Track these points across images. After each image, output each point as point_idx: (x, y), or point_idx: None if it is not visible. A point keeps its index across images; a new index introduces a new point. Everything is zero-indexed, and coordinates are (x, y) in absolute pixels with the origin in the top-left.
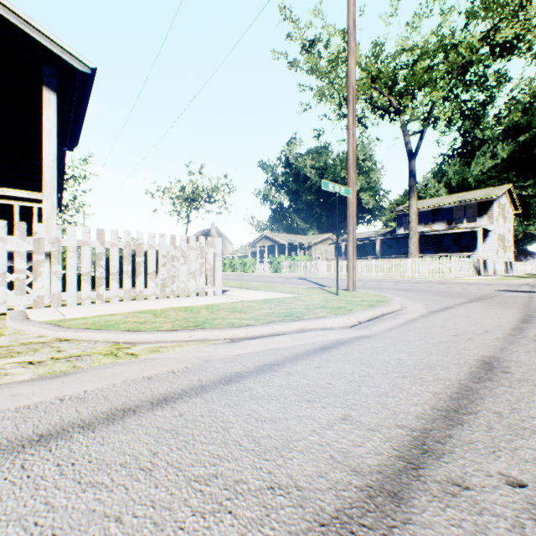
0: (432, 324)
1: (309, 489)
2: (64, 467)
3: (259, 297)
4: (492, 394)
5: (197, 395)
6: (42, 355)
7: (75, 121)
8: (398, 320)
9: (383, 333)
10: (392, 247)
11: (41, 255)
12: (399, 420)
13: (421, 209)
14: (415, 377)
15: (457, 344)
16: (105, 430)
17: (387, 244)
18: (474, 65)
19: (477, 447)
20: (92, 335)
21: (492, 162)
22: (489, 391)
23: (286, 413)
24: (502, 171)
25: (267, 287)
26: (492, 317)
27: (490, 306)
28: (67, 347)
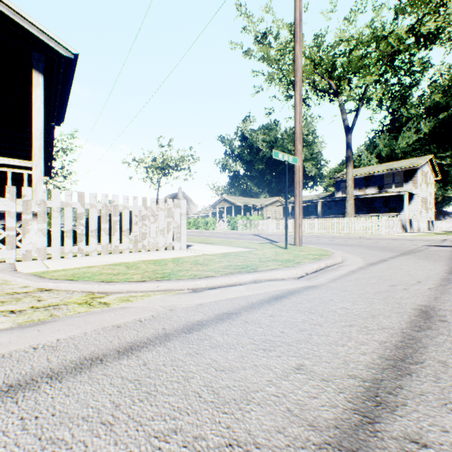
0: (370, 275)
1: (267, 447)
2: (27, 421)
3: (218, 251)
4: (434, 343)
5: (161, 344)
6: (23, 304)
7: (61, 100)
8: (340, 271)
9: (328, 284)
10: (331, 208)
11: (29, 214)
12: (351, 370)
13: (356, 176)
14: (361, 325)
15: (395, 294)
16: (71, 380)
17: (327, 206)
18: (402, 53)
19: (429, 399)
20: (70, 285)
21: (416, 136)
22: (431, 340)
23: (244, 362)
24: (424, 144)
25: (226, 242)
26: (422, 269)
27: (419, 259)
28: (47, 296)
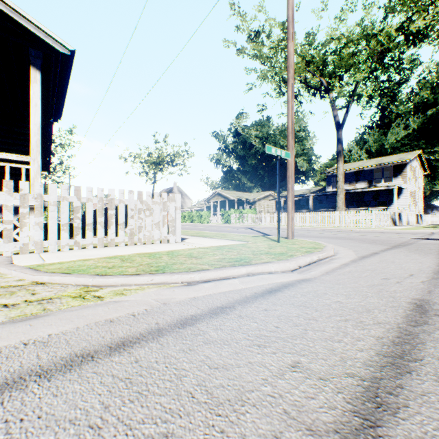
0: (363, 268)
1: None
2: (11, 424)
3: (212, 244)
4: (432, 339)
5: (153, 339)
6: (17, 298)
7: (58, 96)
8: (332, 264)
9: (321, 277)
10: (322, 202)
11: (26, 208)
12: (348, 368)
13: (346, 171)
14: (356, 320)
15: (388, 287)
16: (60, 378)
17: (318, 200)
18: (391, 51)
19: (431, 400)
20: (65, 279)
21: (405, 132)
22: (428, 335)
23: (238, 359)
24: (413, 139)
25: (219, 236)
26: (414, 262)
27: (410, 252)
28: (41, 290)
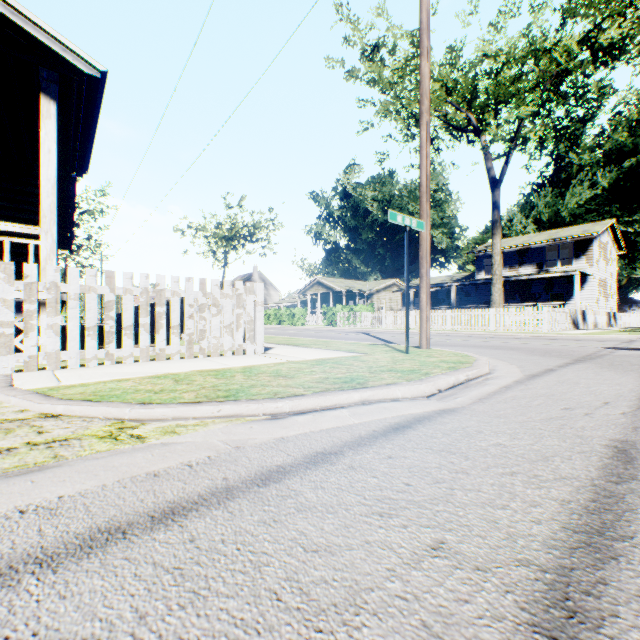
0: (533, 393)
1: None
2: None
3: (310, 357)
4: None
5: (219, 504)
6: (15, 439)
7: (83, 139)
8: (488, 387)
9: (471, 406)
10: (470, 295)
11: (33, 303)
12: (520, 551)
13: (506, 249)
14: (528, 474)
15: (573, 422)
16: (73, 568)
17: (464, 292)
18: (572, 73)
19: None
20: (88, 409)
21: (591, 192)
22: (639, 498)
23: (349, 536)
24: (603, 203)
25: (320, 344)
26: (608, 384)
27: (601, 368)
28: (52, 426)
